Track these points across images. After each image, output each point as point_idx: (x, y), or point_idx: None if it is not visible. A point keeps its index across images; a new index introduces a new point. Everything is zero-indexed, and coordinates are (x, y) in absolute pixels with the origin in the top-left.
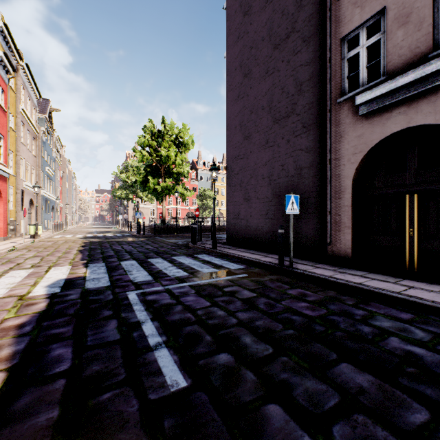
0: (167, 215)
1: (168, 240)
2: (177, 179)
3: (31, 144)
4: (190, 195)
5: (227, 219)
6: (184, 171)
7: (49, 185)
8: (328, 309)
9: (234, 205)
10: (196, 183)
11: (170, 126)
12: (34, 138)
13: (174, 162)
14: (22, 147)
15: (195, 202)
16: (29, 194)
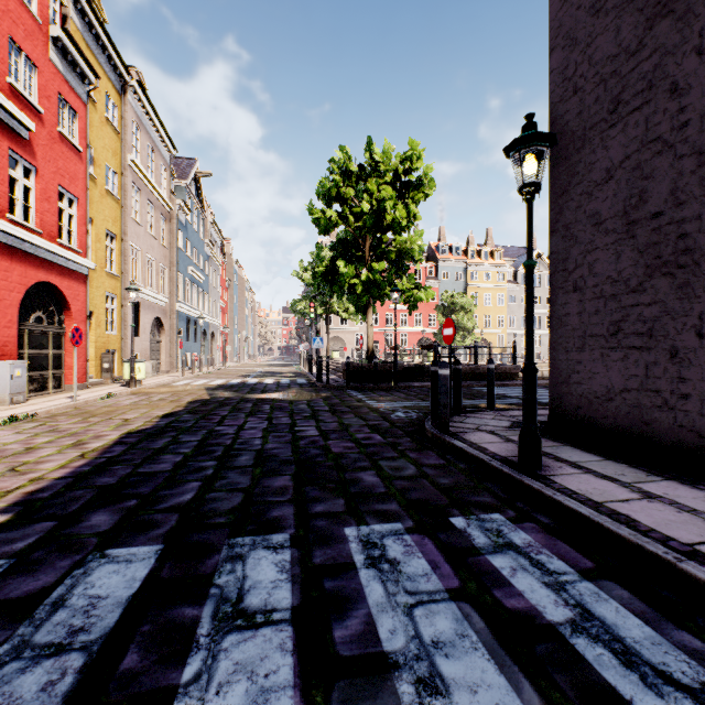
0: (383, 344)
1: (371, 404)
2: (398, 265)
3: (157, 226)
4: (426, 298)
5: (552, 350)
6: (412, 248)
7: (197, 296)
8: None
9: (591, 297)
10: (436, 285)
11: (383, 154)
12: (164, 218)
13: (391, 225)
14: (134, 228)
15: (434, 320)
16: (152, 310)
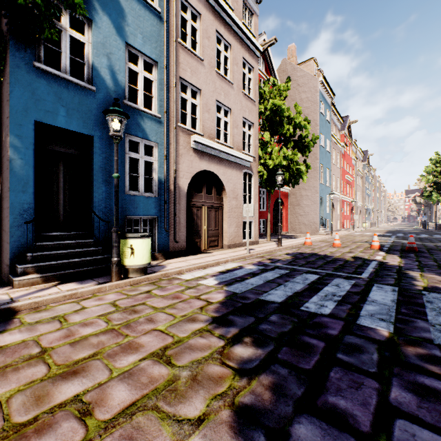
0: None
1: (437, 232)
2: None
3: (359, 182)
4: None
5: None
6: None
7: (367, 200)
8: (435, 239)
9: None
10: None
11: None
12: (360, 178)
13: None
14: (357, 186)
15: None
16: (359, 208)
